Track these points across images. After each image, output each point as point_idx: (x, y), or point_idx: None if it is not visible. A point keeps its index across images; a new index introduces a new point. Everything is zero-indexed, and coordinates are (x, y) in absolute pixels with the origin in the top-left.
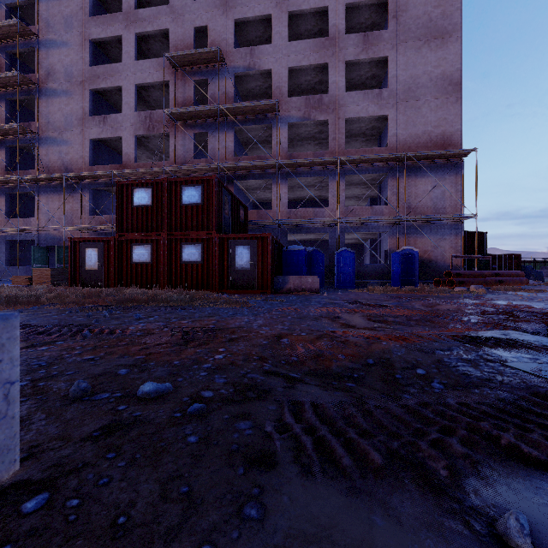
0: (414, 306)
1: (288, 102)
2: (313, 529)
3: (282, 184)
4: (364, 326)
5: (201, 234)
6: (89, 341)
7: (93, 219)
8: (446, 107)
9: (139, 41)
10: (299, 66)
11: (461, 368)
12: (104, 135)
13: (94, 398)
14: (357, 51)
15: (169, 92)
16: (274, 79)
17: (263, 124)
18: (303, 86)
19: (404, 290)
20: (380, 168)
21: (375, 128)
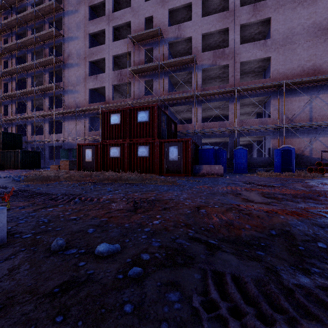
0: (295, 186)
1: (202, 55)
2: None
3: (198, 107)
4: (260, 201)
5: (148, 139)
6: (77, 205)
7: (91, 133)
8: (316, 46)
9: (115, 31)
10: (209, 32)
11: None
12: (96, 86)
13: (66, 253)
14: (248, 17)
15: (130, 58)
16: (193, 42)
17: (186, 71)
18: (211, 45)
19: (285, 175)
20: (265, 92)
21: (261, 67)
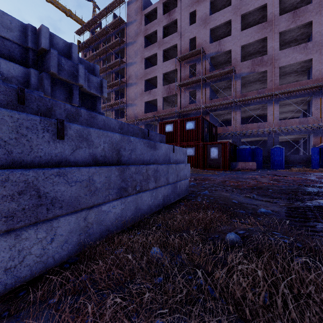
0: (310, 177)
1: (241, 65)
2: (221, 193)
3: (237, 111)
4: (265, 182)
5: (194, 142)
6: None
7: None
8: None
9: (164, 52)
10: (247, 43)
11: (286, 190)
12: (149, 99)
13: None
14: (288, 24)
15: (177, 73)
16: (232, 54)
17: (226, 80)
18: (251, 52)
19: (315, 170)
20: (306, 93)
21: (304, 67)
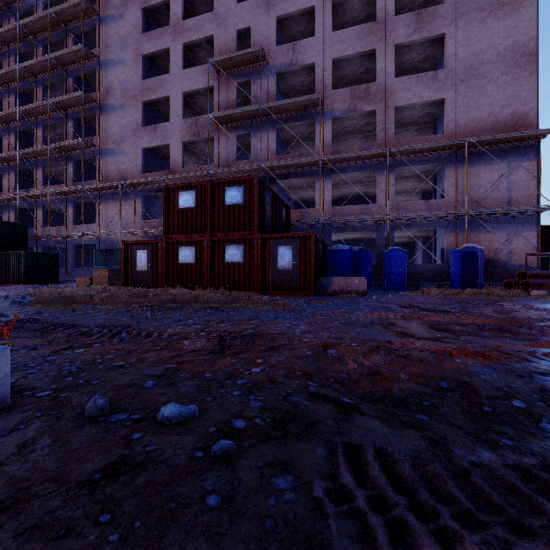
0: (483, 312)
1: (332, 95)
2: None
3: (326, 181)
4: (425, 336)
5: (243, 234)
6: (125, 344)
7: (145, 223)
8: (518, 83)
9: (186, 51)
10: (343, 56)
11: None
12: (154, 144)
13: (110, 419)
14: (409, 32)
15: (213, 98)
16: (317, 72)
17: (305, 120)
18: (348, 78)
19: (467, 293)
20: (436, 157)
21: (429, 115)
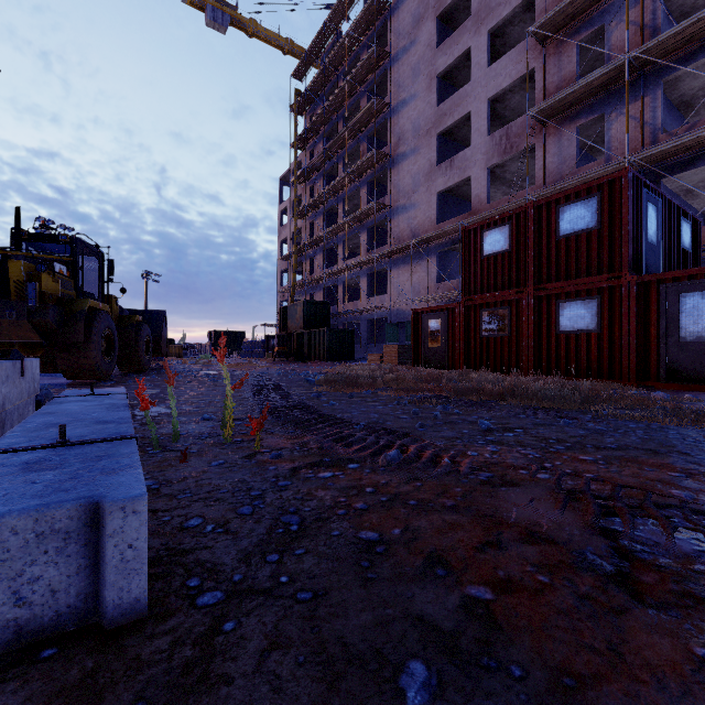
0: None
1: None
2: None
3: None
4: None
5: (596, 280)
6: (392, 474)
7: (439, 287)
8: None
9: (492, 40)
10: None
11: None
12: (450, 183)
13: None
14: None
15: (533, 88)
16: None
17: None
18: None
19: None
20: None
21: None
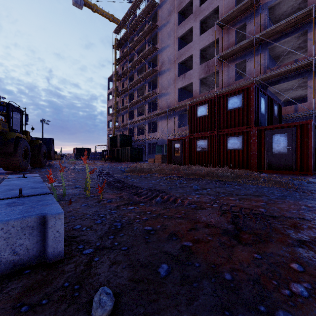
0: None
1: None
2: None
3: None
4: None
5: (241, 128)
6: (158, 206)
7: (179, 129)
8: None
9: (201, 24)
10: None
11: None
12: (184, 84)
13: None
14: None
15: (218, 46)
16: None
17: (296, 33)
18: None
19: None
20: None
21: None
